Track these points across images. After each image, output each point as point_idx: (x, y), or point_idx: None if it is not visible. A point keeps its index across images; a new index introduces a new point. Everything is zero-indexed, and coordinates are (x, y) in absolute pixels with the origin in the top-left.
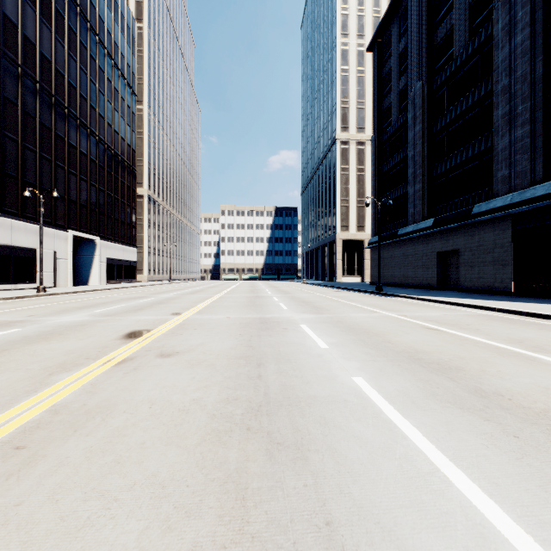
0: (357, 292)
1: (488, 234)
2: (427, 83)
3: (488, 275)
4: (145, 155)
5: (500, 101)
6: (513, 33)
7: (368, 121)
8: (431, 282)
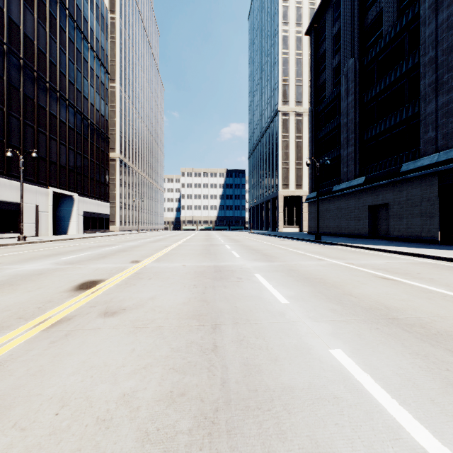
0: (299, 240)
1: (416, 189)
2: (359, 60)
3: (416, 226)
4: (117, 125)
5: (427, 71)
6: (439, 10)
7: (305, 96)
8: (363, 232)
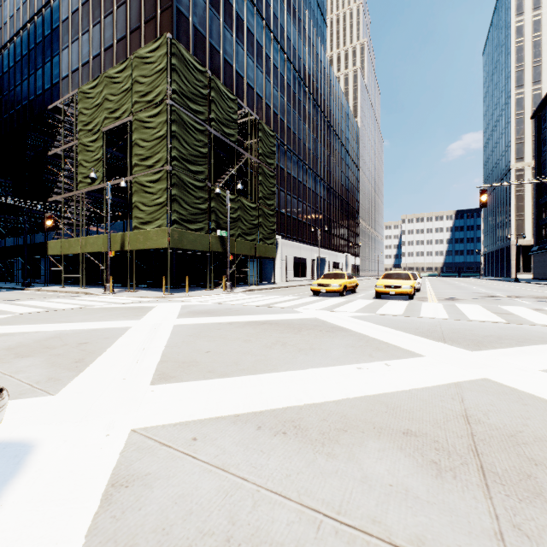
0: (504, 281)
1: None
2: None
3: None
4: None
5: None
6: None
7: None
8: None
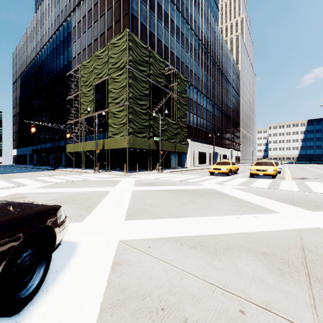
0: None
1: None
2: None
3: None
4: None
5: None
6: None
7: None
8: None
